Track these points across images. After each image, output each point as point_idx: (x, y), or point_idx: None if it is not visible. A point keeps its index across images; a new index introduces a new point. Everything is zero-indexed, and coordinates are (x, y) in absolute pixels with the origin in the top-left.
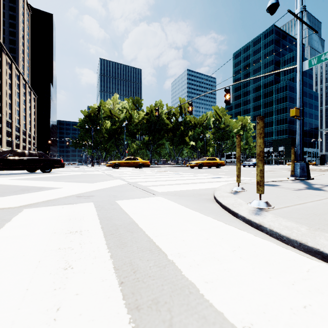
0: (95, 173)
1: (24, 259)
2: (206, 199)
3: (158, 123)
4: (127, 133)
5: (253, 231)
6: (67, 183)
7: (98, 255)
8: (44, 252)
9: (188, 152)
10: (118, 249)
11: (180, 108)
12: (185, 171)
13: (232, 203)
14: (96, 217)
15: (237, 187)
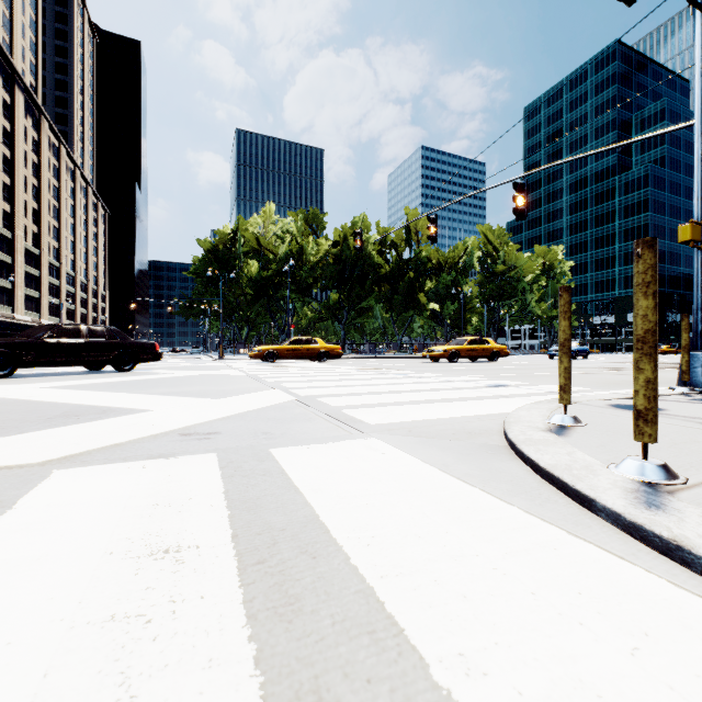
0: (225, 373)
1: (6, 661)
2: (489, 447)
3: (359, 263)
4: (294, 286)
5: (658, 565)
6: (164, 399)
7: (219, 653)
8: (67, 631)
9: (425, 326)
10: (278, 626)
11: (406, 231)
12: (421, 369)
13: (567, 464)
14: (221, 499)
15: (562, 415)
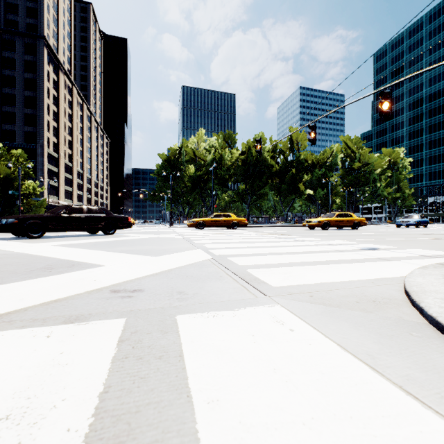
0: (169, 236)
1: None
2: (408, 325)
3: (258, 165)
4: (216, 180)
5: None
6: (119, 256)
7: None
8: None
9: (303, 205)
10: None
11: (290, 142)
12: (303, 234)
13: None
14: (88, 413)
15: None
